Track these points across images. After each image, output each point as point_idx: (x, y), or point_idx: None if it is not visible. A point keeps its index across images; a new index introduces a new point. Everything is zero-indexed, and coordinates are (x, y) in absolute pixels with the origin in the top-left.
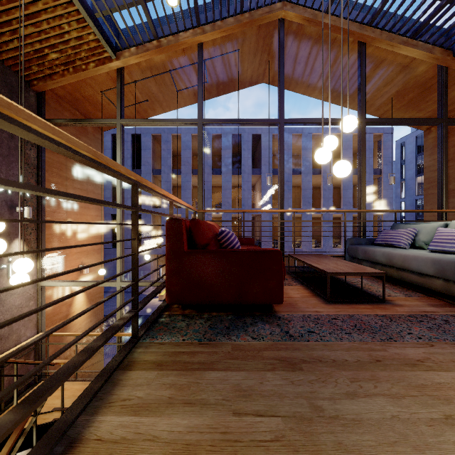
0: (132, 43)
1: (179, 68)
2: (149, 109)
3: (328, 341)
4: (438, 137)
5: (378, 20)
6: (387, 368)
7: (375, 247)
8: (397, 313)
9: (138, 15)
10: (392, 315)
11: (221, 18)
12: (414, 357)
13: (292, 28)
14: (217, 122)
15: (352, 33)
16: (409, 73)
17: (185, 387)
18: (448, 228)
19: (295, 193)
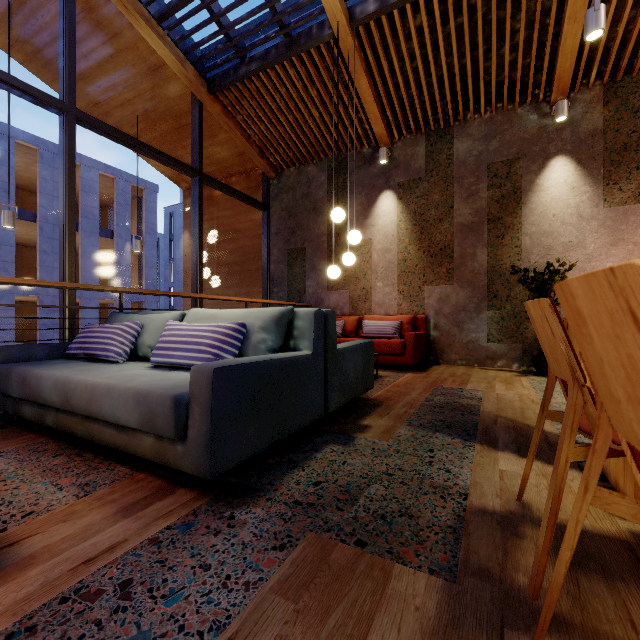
0: None
1: None
2: None
3: None
4: (193, 194)
5: None
6: None
7: (57, 364)
8: None
9: None
10: None
11: None
12: None
13: None
14: None
15: None
16: (159, 86)
17: None
18: (181, 322)
19: None
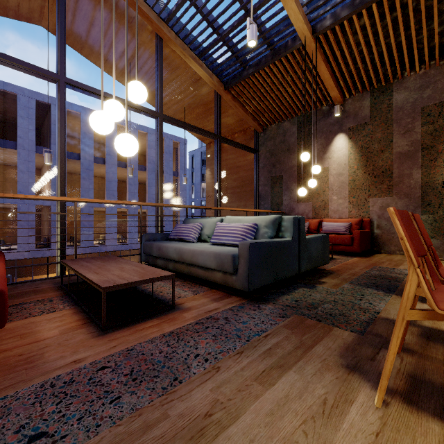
0: None
1: None
2: None
3: None
4: (215, 149)
5: (174, 22)
6: None
7: (169, 242)
8: (185, 322)
9: None
10: (180, 328)
11: None
12: (201, 411)
13: None
14: None
15: (150, 20)
16: (197, 90)
17: None
18: (224, 223)
19: (99, 184)
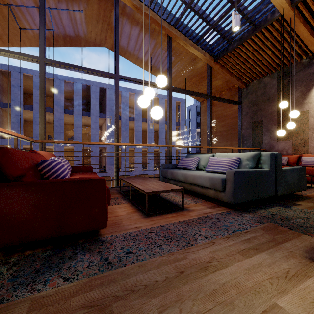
0: None
1: (20, 6)
2: None
3: (142, 260)
4: (207, 105)
5: (179, 25)
6: (189, 279)
7: (177, 169)
8: (191, 217)
9: None
10: (189, 220)
11: None
12: (205, 260)
13: (125, 10)
14: (60, 65)
15: (164, 28)
16: (194, 65)
17: None
18: (215, 157)
19: (130, 133)
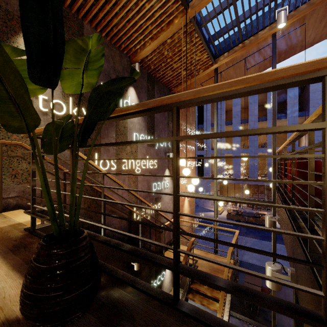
0: (225, 51)
1: (252, 54)
2: None
3: None
4: None
5: None
6: None
7: None
8: None
9: (234, 33)
10: None
11: (294, 9)
12: None
13: None
14: None
15: None
16: None
17: None
18: None
19: None
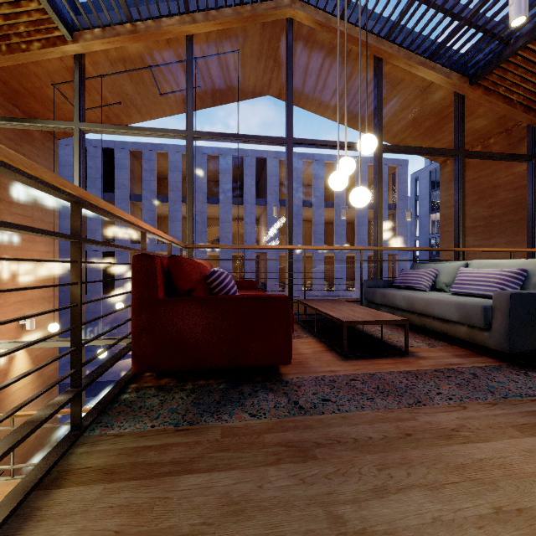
0: (96, 23)
1: (163, 65)
2: (123, 114)
3: (347, 412)
4: (455, 170)
5: (396, 34)
6: (420, 445)
7: (394, 289)
8: (422, 367)
9: None
10: (417, 370)
11: (216, 7)
12: (447, 426)
13: (302, 31)
14: (212, 136)
15: (368, 46)
16: (426, 99)
17: (146, 508)
18: (470, 268)
19: (305, 228)
